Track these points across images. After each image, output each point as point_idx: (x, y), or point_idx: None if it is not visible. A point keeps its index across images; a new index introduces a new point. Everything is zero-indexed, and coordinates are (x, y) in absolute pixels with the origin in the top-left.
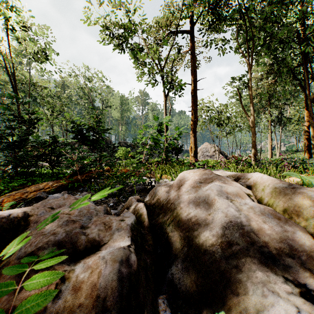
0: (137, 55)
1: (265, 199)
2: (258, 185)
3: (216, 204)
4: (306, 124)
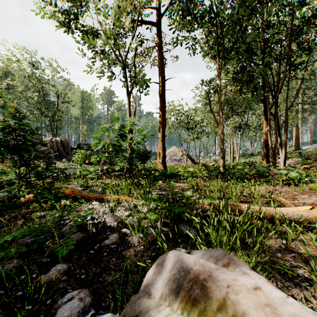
0: (94, 40)
1: None
2: None
3: None
4: (265, 131)
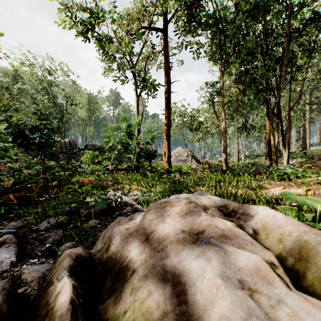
0: (104, 47)
1: (289, 260)
2: (270, 230)
3: (221, 303)
4: (268, 132)
